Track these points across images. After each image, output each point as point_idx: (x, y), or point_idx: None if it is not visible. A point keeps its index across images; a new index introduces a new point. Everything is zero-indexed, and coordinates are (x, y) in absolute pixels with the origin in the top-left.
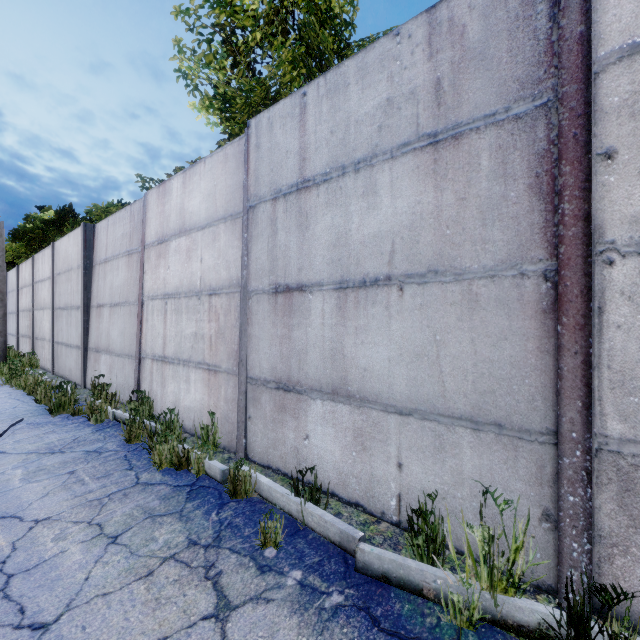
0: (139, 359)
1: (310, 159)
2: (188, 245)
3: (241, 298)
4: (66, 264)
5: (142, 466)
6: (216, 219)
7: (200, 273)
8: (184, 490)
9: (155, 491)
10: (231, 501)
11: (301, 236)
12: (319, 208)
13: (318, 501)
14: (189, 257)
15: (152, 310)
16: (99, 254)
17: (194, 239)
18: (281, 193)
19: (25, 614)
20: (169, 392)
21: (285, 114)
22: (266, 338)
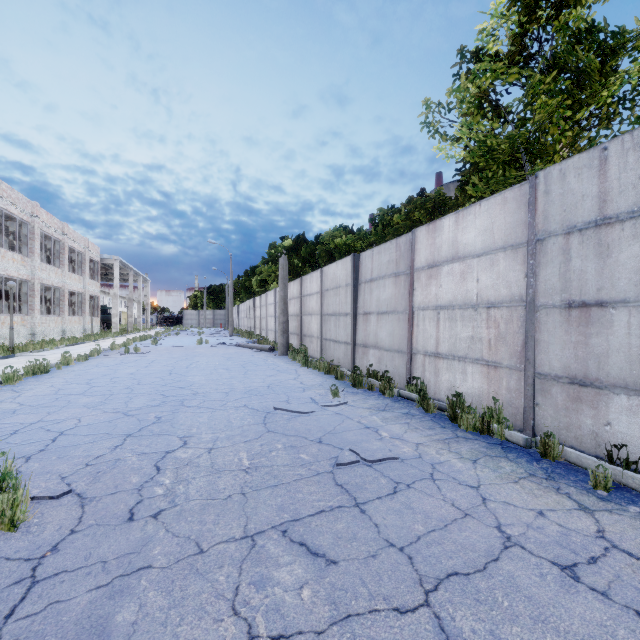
0: (410, 354)
1: (612, 201)
2: (462, 269)
3: (526, 311)
4: (334, 283)
5: (451, 427)
6: (494, 249)
7: (476, 291)
8: (497, 446)
9: (476, 443)
10: (542, 459)
11: (601, 263)
12: (624, 240)
13: (635, 471)
14: (463, 278)
15: (423, 318)
16: (364, 276)
17: (469, 264)
18: (575, 229)
19: (458, 480)
20: (443, 380)
21: (580, 166)
22: (557, 343)
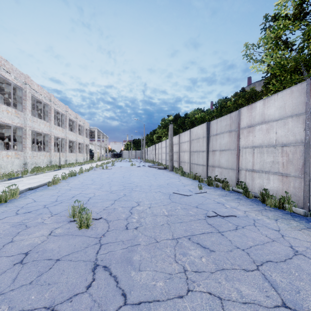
0: (238, 170)
1: None
2: (267, 127)
3: (305, 147)
4: (196, 136)
5: (261, 205)
6: (285, 116)
7: (275, 138)
8: (288, 214)
9: (276, 212)
10: None
11: None
12: None
13: None
14: (268, 132)
15: (245, 152)
16: (212, 132)
17: (271, 125)
18: None
19: (268, 227)
20: (256, 183)
21: None
22: None
